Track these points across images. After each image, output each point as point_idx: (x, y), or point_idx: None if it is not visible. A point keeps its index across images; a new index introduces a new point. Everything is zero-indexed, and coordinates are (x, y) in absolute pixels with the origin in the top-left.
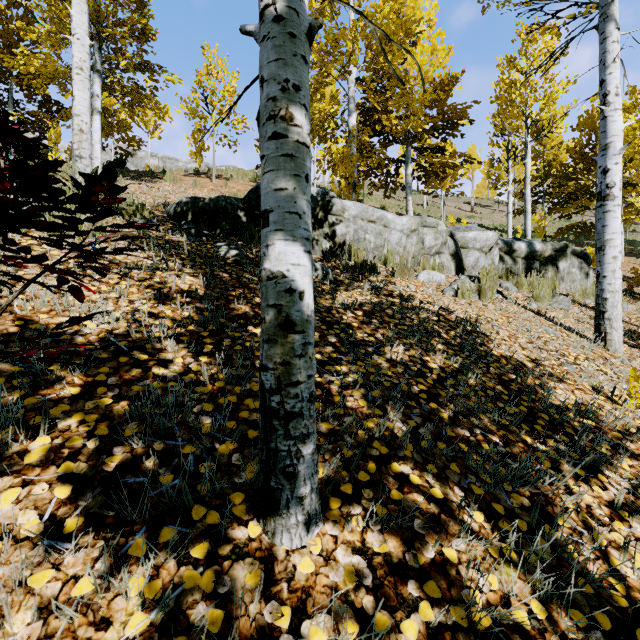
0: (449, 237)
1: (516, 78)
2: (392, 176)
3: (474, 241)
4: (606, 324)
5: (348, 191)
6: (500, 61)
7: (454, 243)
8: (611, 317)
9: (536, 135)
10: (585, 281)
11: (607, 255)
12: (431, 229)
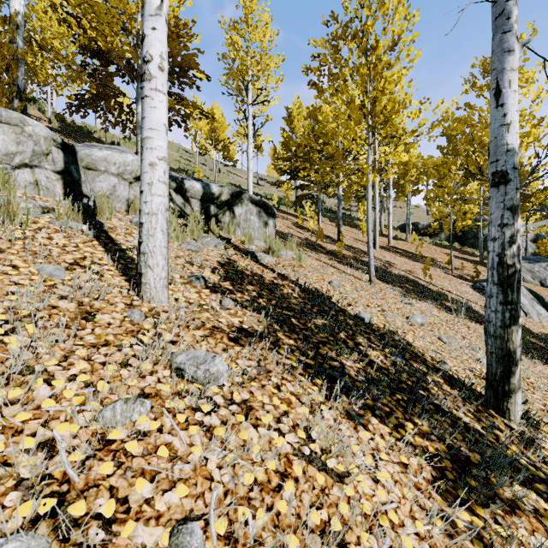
0: (55, 148)
1: (239, 42)
2: (127, 114)
3: (106, 162)
4: (142, 261)
5: (0, 93)
6: (222, 18)
7: (66, 158)
8: (146, 250)
9: (290, 124)
10: (264, 229)
11: (144, 160)
12: (9, 126)
